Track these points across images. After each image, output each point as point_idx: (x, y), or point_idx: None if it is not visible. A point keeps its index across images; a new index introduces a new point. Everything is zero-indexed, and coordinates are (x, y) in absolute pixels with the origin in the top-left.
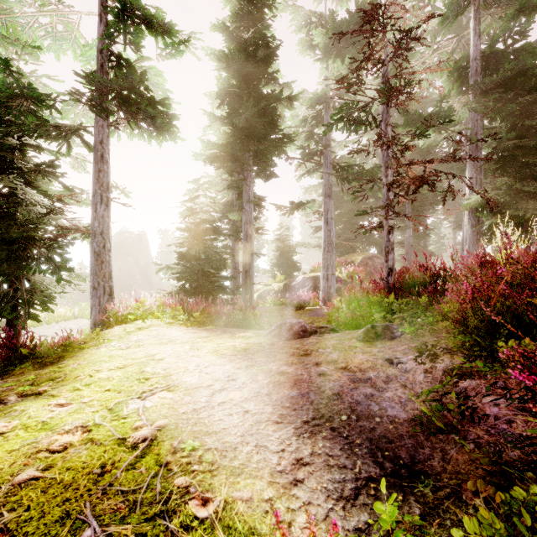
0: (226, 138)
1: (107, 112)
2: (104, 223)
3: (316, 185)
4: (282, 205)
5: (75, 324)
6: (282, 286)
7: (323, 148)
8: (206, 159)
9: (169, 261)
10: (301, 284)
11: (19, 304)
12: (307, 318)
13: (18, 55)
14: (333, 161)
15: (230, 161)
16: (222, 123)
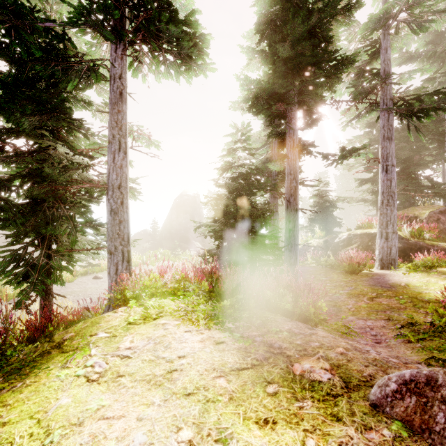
0: (265, 80)
1: (120, 34)
2: (120, 175)
3: (361, 136)
4: (329, 154)
5: (143, 269)
6: (322, 243)
7: (382, 82)
8: (244, 101)
9: (216, 217)
10: (346, 241)
11: (32, 270)
12: (368, 288)
13: (49, 5)
14: (393, 97)
15: (271, 101)
16: (262, 61)
